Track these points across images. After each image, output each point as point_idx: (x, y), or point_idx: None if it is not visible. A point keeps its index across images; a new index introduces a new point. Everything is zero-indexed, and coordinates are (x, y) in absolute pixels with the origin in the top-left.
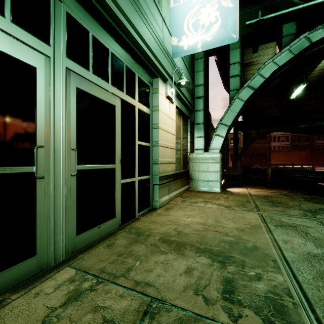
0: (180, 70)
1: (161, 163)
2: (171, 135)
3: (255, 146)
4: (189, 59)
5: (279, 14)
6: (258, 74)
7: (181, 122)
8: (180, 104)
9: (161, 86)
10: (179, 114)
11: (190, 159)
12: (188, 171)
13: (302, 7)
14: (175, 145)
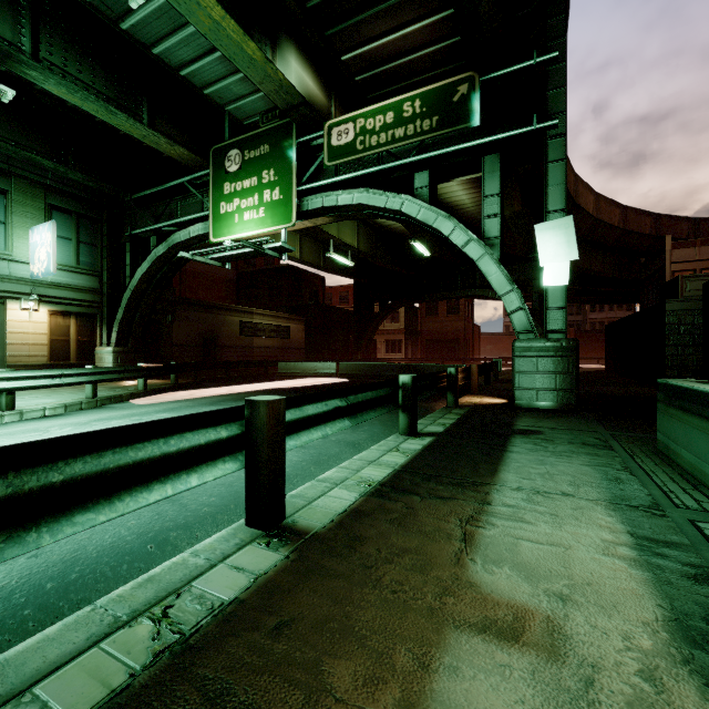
0: (56, 281)
1: (12, 356)
2: (38, 335)
3: (442, 326)
4: (97, 259)
5: (141, 231)
6: (135, 278)
7: (74, 320)
8: (63, 307)
9: (12, 304)
10: (69, 314)
11: (95, 352)
12: (91, 363)
13: (150, 229)
14: (56, 341)
